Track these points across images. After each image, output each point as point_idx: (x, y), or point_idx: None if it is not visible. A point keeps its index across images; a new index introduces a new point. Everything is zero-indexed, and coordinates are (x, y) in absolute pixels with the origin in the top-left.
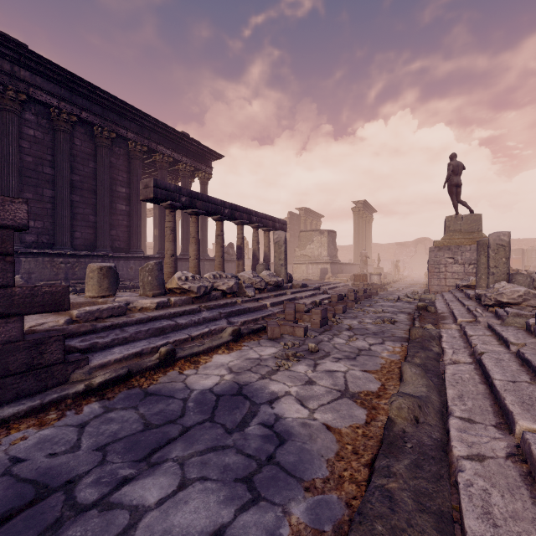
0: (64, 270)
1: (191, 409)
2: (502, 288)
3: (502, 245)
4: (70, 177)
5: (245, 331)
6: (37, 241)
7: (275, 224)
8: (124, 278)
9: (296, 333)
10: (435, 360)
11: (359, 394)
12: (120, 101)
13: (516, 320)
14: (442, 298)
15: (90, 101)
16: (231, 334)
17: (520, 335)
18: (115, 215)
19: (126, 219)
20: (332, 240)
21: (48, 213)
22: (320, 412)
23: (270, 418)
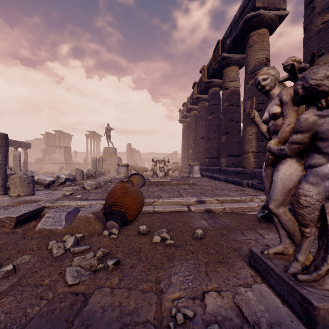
0: None
1: None
2: None
3: (94, 161)
4: None
5: None
6: None
7: (22, 144)
8: None
9: None
10: None
11: None
12: None
13: None
14: None
15: None
16: None
17: None
18: None
19: None
20: (68, 152)
21: None
22: None
23: None
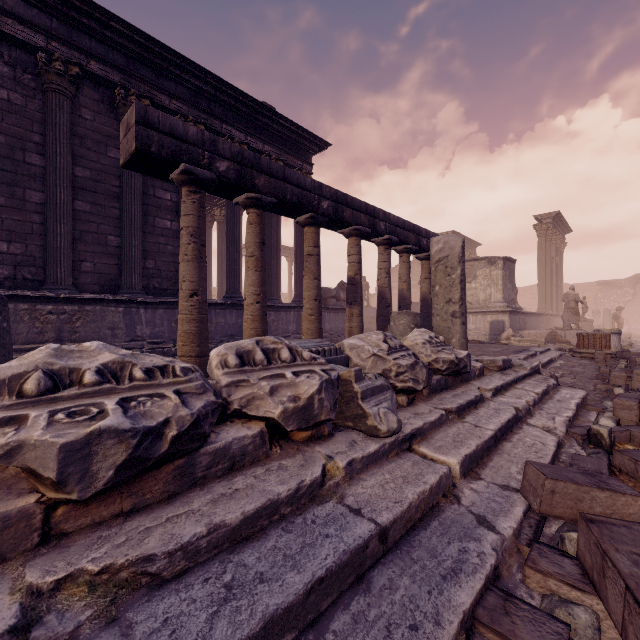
0: (56, 326)
1: None
2: None
3: None
4: (74, 172)
5: None
6: (13, 277)
7: (421, 239)
8: (164, 338)
9: None
10: None
11: None
12: (153, 42)
13: None
14: None
15: (104, 45)
16: None
17: None
18: (152, 236)
19: (172, 243)
20: (509, 275)
21: (33, 231)
22: None
23: None
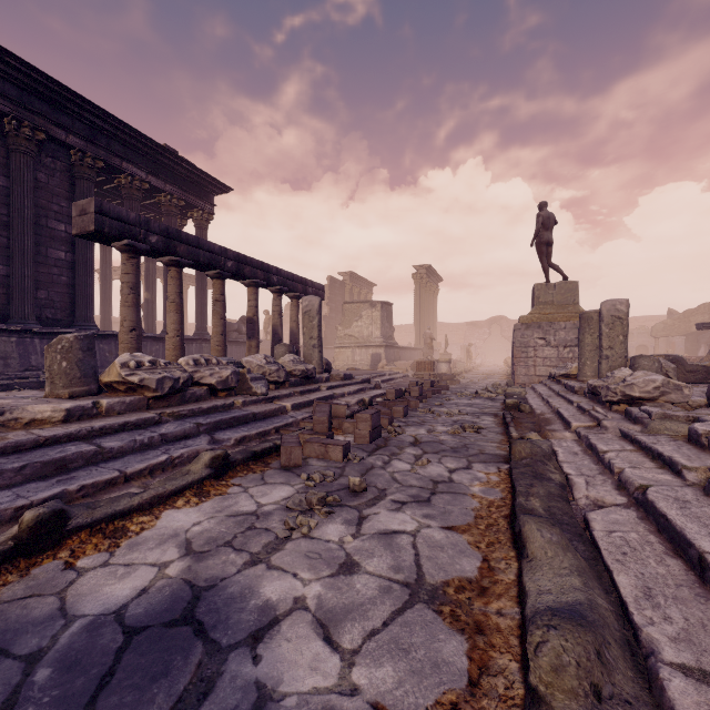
0: None
1: (36, 694)
2: (630, 377)
3: (618, 318)
4: None
5: (239, 456)
6: None
7: (307, 288)
8: None
9: (329, 456)
10: (563, 499)
11: (445, 590)
12: (52, 81)
13: (665, 425)
14: (534, 392)
15: None
16: (209, 465)
17: (687, 451)
18: (45, 266)
19: (67, 274)
20: (387, 316)
21: None
22: (366, 661)
23: (242, 702)
